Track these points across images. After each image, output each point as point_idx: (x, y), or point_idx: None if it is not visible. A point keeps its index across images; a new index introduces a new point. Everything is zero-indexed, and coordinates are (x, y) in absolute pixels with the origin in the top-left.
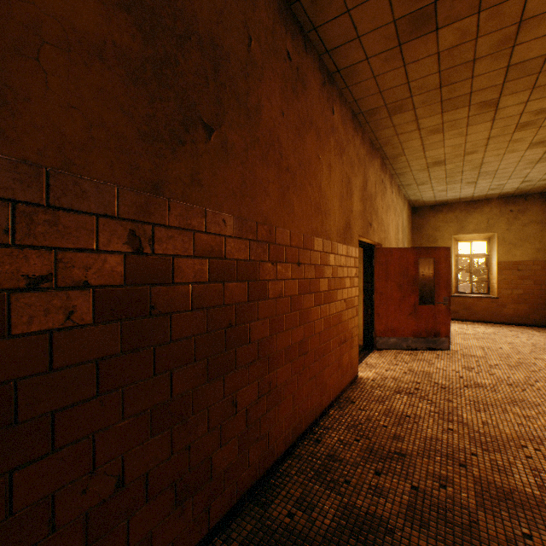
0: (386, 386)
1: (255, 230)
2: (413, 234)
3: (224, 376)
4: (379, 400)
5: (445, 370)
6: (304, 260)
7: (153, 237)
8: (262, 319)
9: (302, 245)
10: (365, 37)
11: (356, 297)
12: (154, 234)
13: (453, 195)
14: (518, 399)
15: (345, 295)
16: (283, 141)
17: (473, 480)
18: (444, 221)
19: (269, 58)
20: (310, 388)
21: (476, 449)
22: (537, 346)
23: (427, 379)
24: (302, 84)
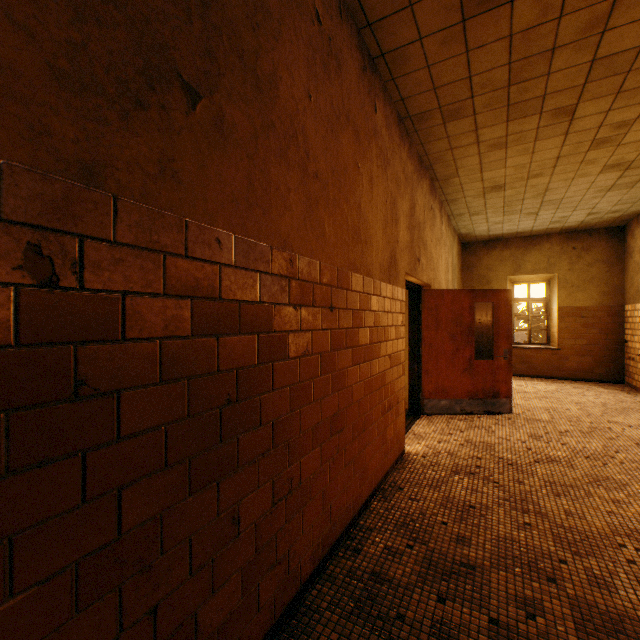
0: (441, 465)
1: (269, 258)
2: (463, 274)
3: (219, 482)
4: (433, 484)
5: (509, 440)
6: (339, 303)
7: (83, 259)
8: (279, 388)
9: (336, 282)
10: (420, 6)
11: (402, 351)
12: (85, 253)
13: (510, 229)
14: (601, 477)
15: (390, 349)
16: (310, 134)
17: (569, 603)
18: (499, 259)
19: (289, 11)
20: (347, 477)
21: (564, 552)
22: (607, 406)
23: (489, 452)
24: (336, 61)
